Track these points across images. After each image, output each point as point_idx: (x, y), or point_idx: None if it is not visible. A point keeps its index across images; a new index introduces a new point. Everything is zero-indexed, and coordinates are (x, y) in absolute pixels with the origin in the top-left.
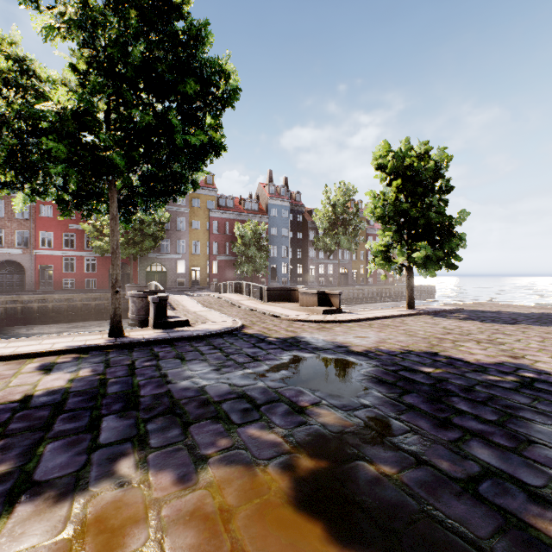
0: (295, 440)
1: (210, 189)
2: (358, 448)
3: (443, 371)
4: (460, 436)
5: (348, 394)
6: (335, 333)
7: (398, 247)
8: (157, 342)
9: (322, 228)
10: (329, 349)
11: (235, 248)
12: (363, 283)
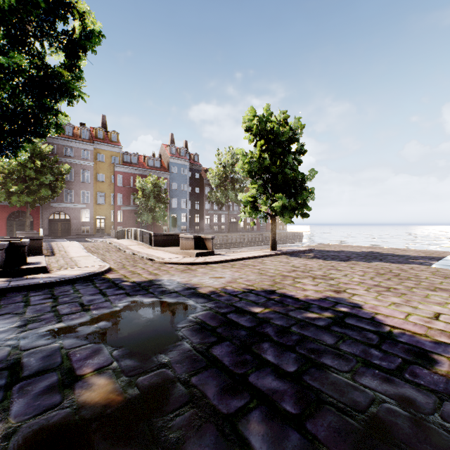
0: (9, 445)
1: (114, 146)
2: (94, 449)
3: (271, 310)
4: (244, 404)
5: (152, 349)
6: (195, 274)
7: (264, 199)
8: None
9: (214, 184)
10: (175, 292)
11: (137, 199)
12: (249, 230)
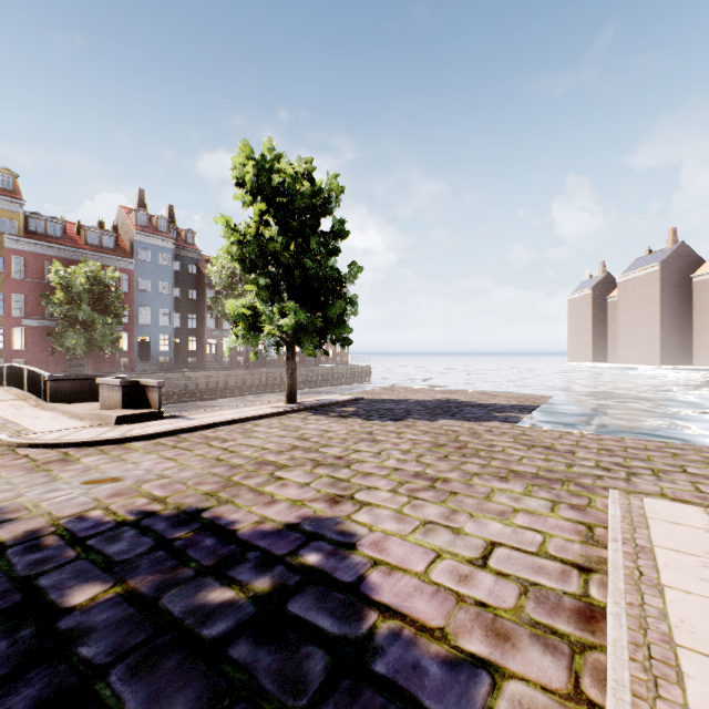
0: None
1: (5, 198)
2: None
3: (122, 592)
4: None
5: None
6: (58, 475)
7: (276, 312)
8: None
9: (220, 285)
10: None
11: (52, 306)
12: None
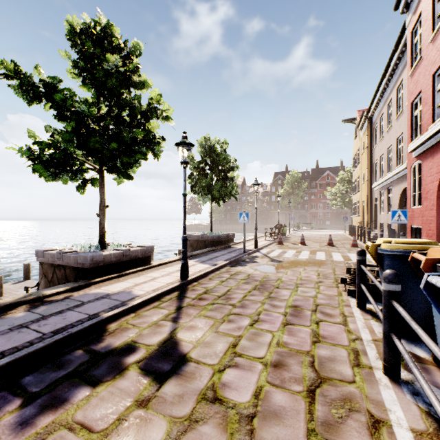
0: None
1: None
2: None
3: None
4: None
5: None
6: None
7: None
8: None
9: None
10: None
11: None
12: None
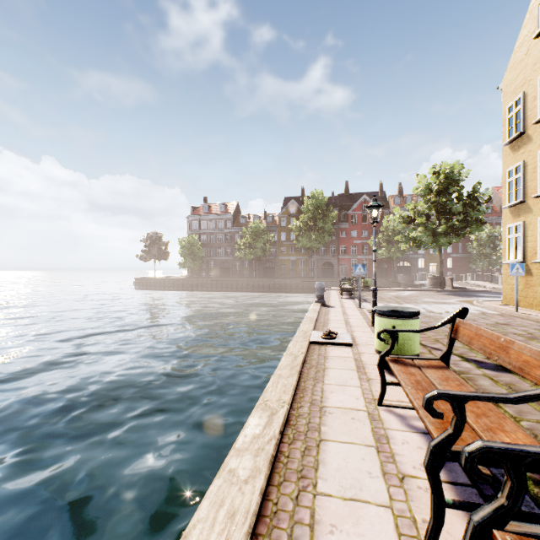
0: None
1: None
2: None
3: None
4: None
5: None
6: None
7: None
8: (459, 291)
9: None
10: None
11: (470, 249)
12: None
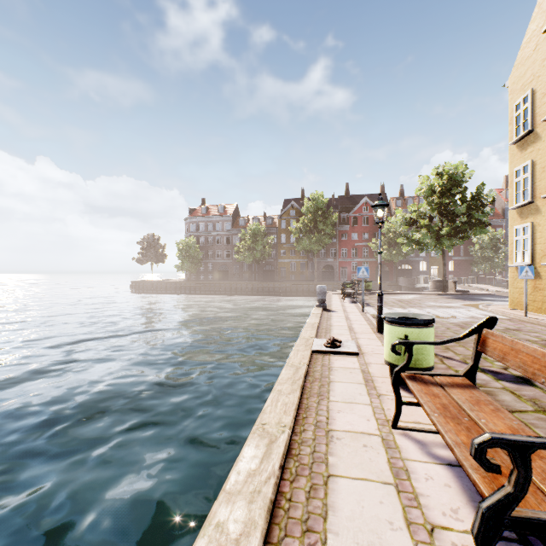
0: None
1: None
2: None
3: None
4: None
5: None
6: None
7: None
8: (463, 295)
9: None
10: None
11: (472, 252)
12: None
